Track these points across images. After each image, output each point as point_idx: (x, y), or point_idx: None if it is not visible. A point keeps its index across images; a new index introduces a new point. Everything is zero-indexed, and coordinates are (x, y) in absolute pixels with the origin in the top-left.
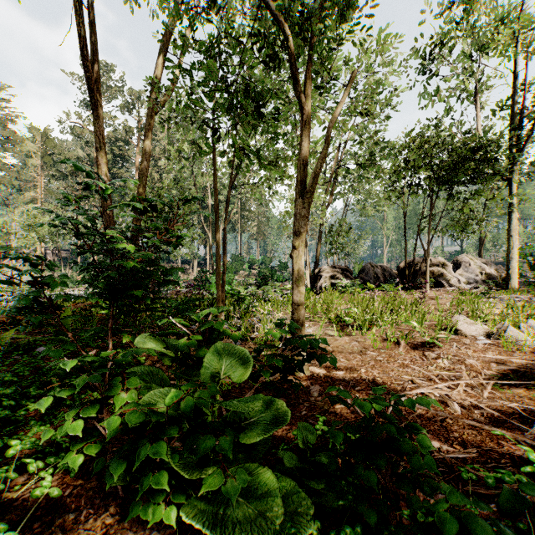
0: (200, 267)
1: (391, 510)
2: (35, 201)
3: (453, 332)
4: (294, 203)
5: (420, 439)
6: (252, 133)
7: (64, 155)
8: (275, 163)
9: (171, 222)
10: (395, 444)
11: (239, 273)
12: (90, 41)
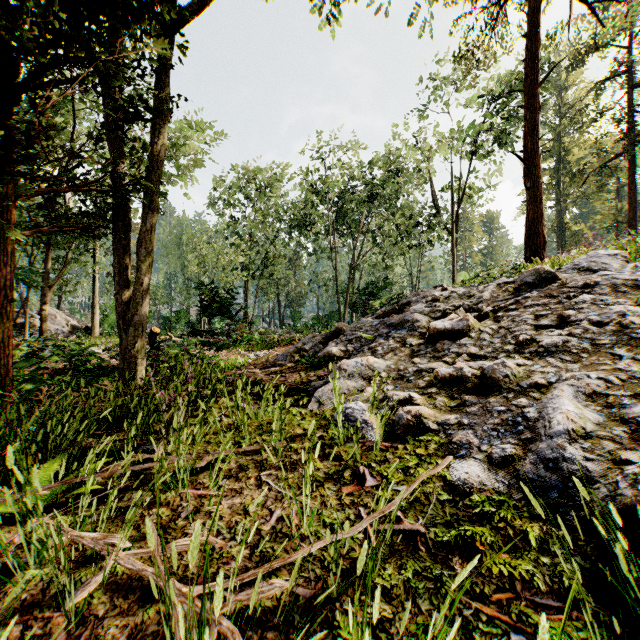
0: None
1: None
2: None
3: None
4: (43, 289)
5: None
6: None
7: None
8: None
9: None
10: None
11: None
12: None
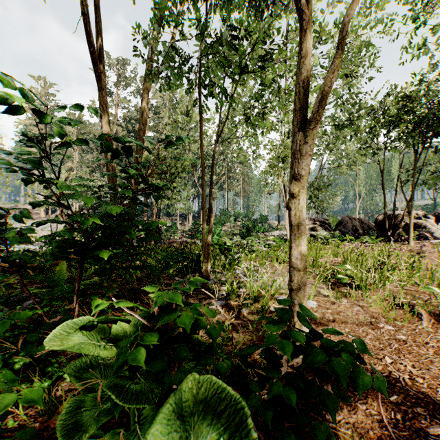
0: (194, 220)
1: None
2: (72, 169)
3: None
4: (293, 138)
5: None
6: (237, 102)
7: (92, 133)
8: (261, 114)
9: (168, 182)
10: None
11: (226, 225)
12: (96, 22)
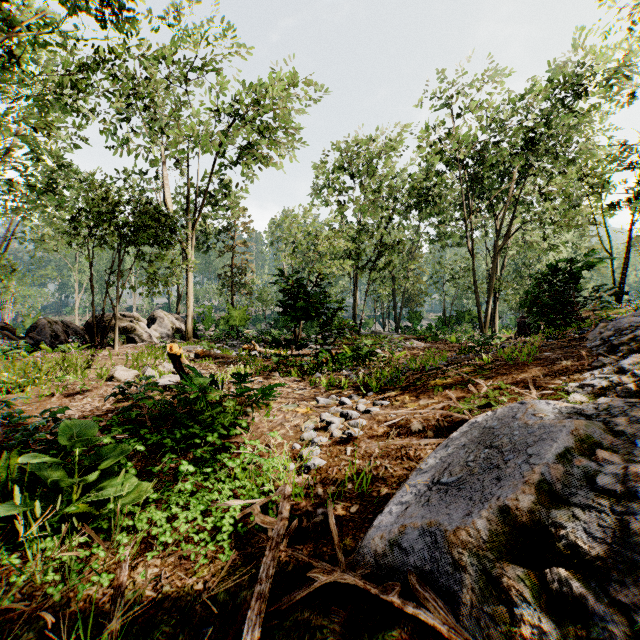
0: None
1: (5, 449)
2: None
3: (112, 380)
4: None
5: (19, 411)
6: None
7: None
8: None
9: None
10: (5, 416)
11: None
12: None
